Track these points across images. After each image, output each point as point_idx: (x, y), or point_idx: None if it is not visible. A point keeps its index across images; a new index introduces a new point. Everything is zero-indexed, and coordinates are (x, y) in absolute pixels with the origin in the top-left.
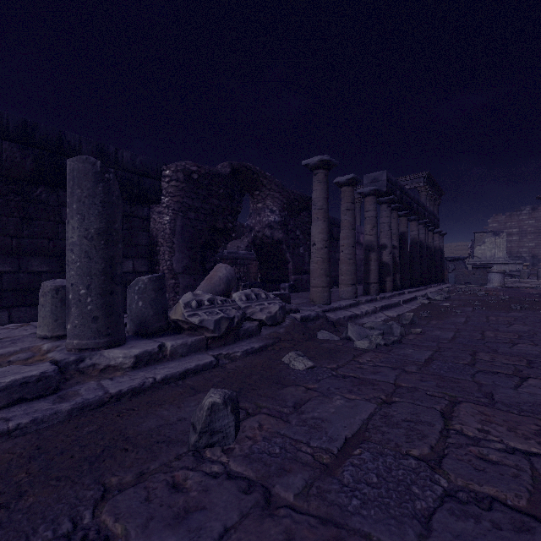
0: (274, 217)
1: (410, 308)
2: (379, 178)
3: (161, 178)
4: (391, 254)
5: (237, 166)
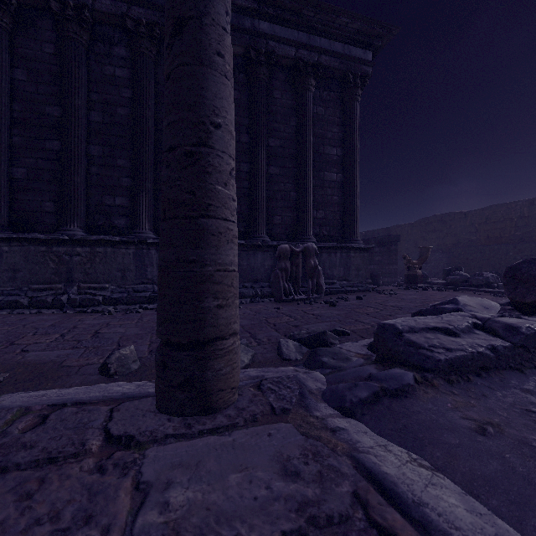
0: None
1: None
2: None
3: None
4: None
5: None
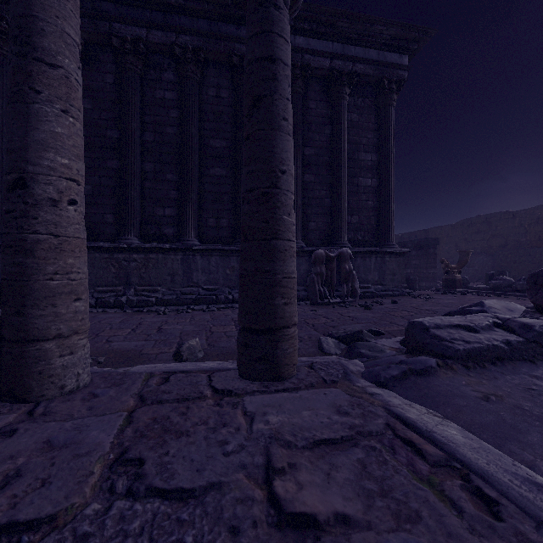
0: None
1: None
2: None
3: None
4: None
5: None
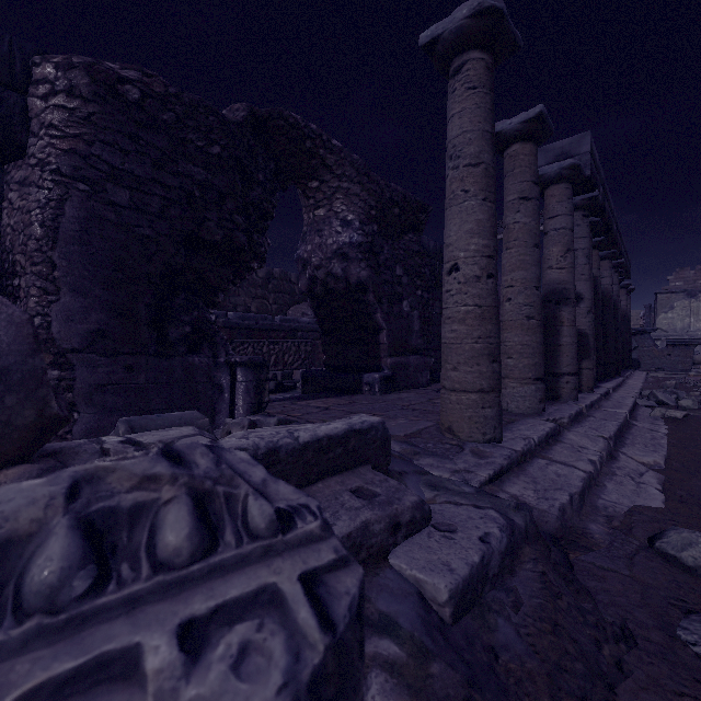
0: (349, 235)
1: (662, 434)
2: (572, 151)
3: (28, 88)
4: (591, 314)
5: (266, 112)
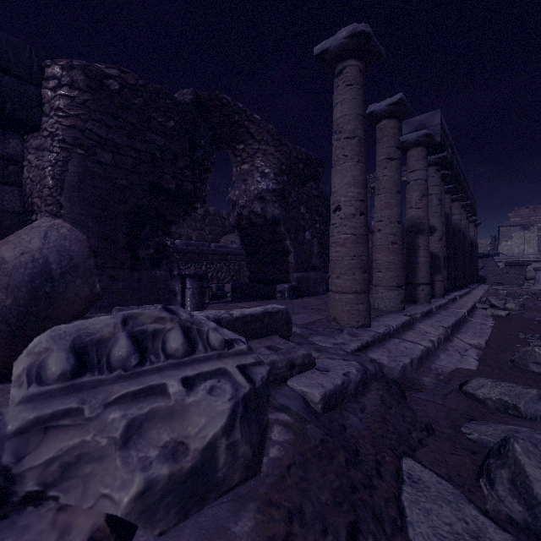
0: (266, 184)
1: (488, 326)
2: (427, 123)
3: (42, 82)
4: (442, 241)
5: (206, 95)
